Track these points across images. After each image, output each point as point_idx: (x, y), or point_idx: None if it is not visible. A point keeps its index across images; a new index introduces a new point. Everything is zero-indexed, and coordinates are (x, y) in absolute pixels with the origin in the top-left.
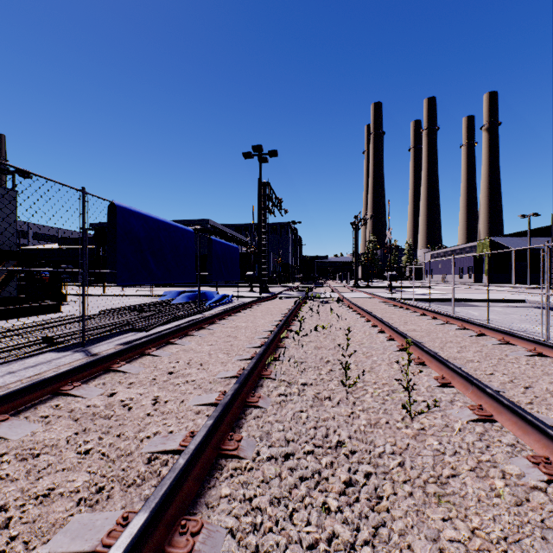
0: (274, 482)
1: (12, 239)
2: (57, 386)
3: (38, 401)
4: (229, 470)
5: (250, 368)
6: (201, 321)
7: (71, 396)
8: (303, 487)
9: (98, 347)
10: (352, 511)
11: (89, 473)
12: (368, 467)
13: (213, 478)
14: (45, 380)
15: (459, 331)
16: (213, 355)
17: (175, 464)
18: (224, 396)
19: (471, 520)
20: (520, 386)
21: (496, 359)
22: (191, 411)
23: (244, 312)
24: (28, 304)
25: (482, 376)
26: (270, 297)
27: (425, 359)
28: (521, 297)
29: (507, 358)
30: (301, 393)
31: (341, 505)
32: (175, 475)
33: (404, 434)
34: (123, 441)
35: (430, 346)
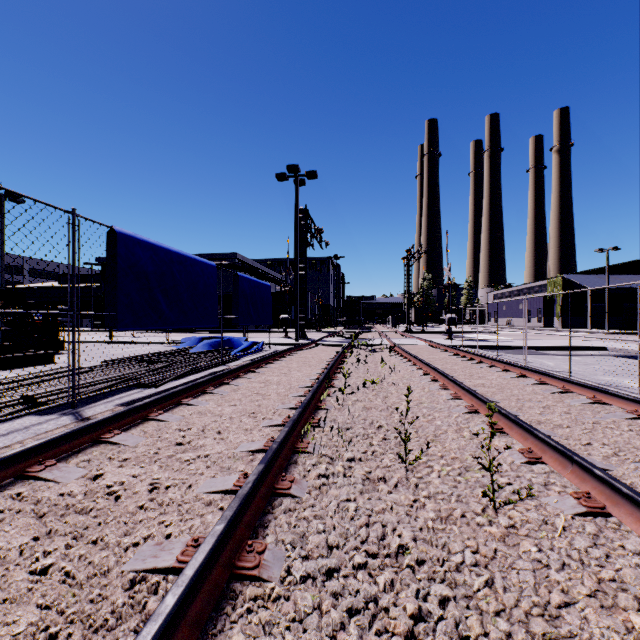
0: (310, 622)
1: None
2: (22, 466)
3: None
4: (245, 602)
5: (280, 440)
6: (223, 375)
7: (40, 480)
8: (354, 629)
9: (93, 409)
10: None
11: (39, 609)
12: (443, 587)
13: (221, 616)
14: (4, 459)
15: (537, 386)
16: (236, 419)
17: (160, 606)
18: (245, 479)
19: None
20: (629, 461)
21: (590, 424)
22: (199, 502)
23: (276, 363)
24: (15, 354)
25: (578, 447)
26: (308, 345)
27: (503, 425)
28: (602, 344)
29: (603, 421)
30: (348, 473)
31: None
32: (157, 629)
33: (488, 534)
34: (98, 552)
35: (506, 406)
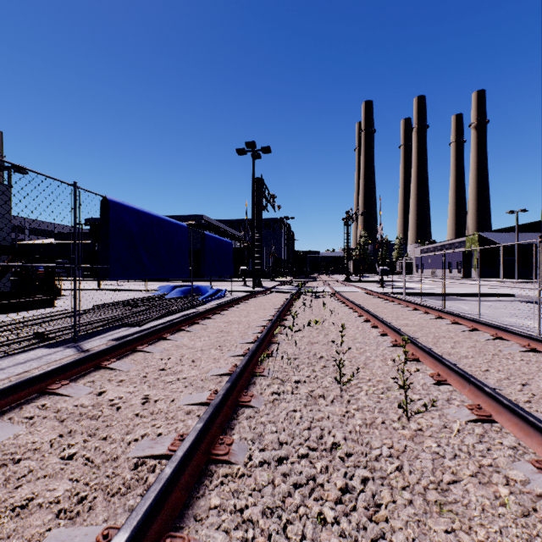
0: (266, 490)
1: (6, 234)
2: (44, 385)
3: (24, 400)
4: (219, 477)
5: (242, 366)
6: (194, 316)
7: (58, 395)
8: (297, 496)
9: (90, 343)
10: (349, 523)
11: (71, 481)
12: (365, 471)
13: (203, 486)
14: (31, 379)
15: (451, 326)
16: (206, 351)
17: (161, 474)
18: (215, 395)
19: (476, 533)
20: (517, 383)
21: (490, 355)
22: (181, 411)
23: (237, 306)
24: (22, 299)
25: (477, 372)
26: (263, 292)
27: (419, 356)
28: (510, 292)
29: (501, 353)
30: (295, 391)
31: (338, 516)
32: (161, 487)
33: (401, 435)
34: (109, 445)
35: (424, 341)
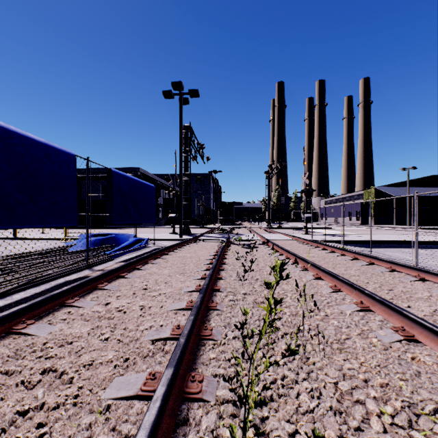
0: None
1: None
2: None
3: None
4: None
5: None
6: (21, 312)
7: None
8: None
9: None
10: None
11: None
12: None
13: None
14: None
15: None
16: None
17: None
18: None
19: None
20: None
21: None
22: None
23: (145, 268)
24: None
25: None
26: (189, 241)
27: None
28: (433, 238)
29: None
30: None
31: None
32: None
33: None
34: None
35: None
